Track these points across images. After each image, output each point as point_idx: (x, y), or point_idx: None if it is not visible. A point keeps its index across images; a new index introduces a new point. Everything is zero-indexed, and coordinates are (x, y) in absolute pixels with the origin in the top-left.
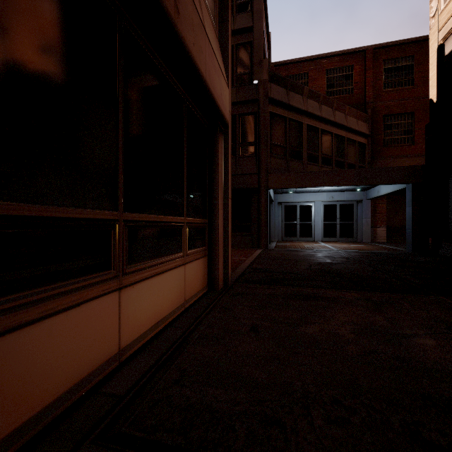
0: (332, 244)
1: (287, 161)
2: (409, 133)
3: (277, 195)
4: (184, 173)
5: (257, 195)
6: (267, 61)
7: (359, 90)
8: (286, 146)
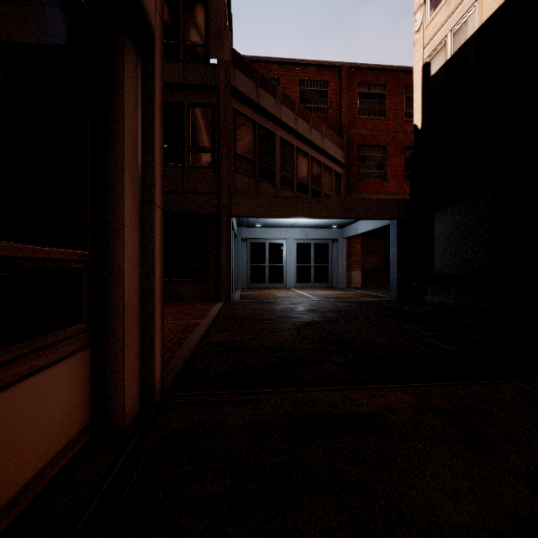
0: (308, 292)
1: (256, 181)
2: (381, 168)
3: (241, 229)
4: None
5: (215, 224)
6: (230, 35)
7: (334, 111)
8: (255, 161)
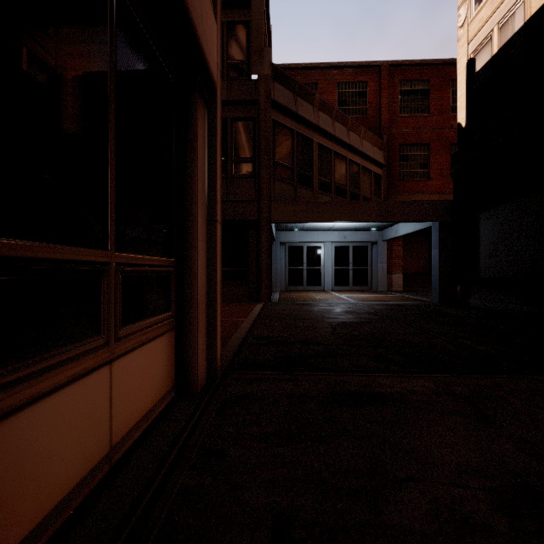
0: (346, 294)
1: (294, 187)
2: (425, 167)
3: (279, 233)
4: (109, 146)
5: (256, 230)
6: (269, 51)
7: (373, 111)
8: (293, 168)
